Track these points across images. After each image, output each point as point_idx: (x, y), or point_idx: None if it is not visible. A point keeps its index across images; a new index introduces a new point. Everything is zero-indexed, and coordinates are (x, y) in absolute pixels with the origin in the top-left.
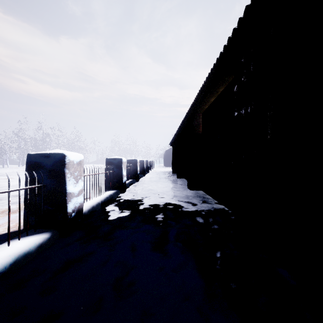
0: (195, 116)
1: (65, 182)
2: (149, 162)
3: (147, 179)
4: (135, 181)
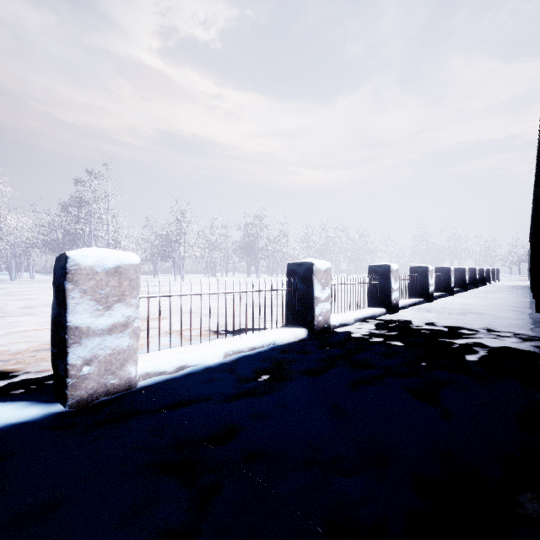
0: None
1: (428, 279)
2: (487, 271)
3: (479, 291)
4: (462, 290)
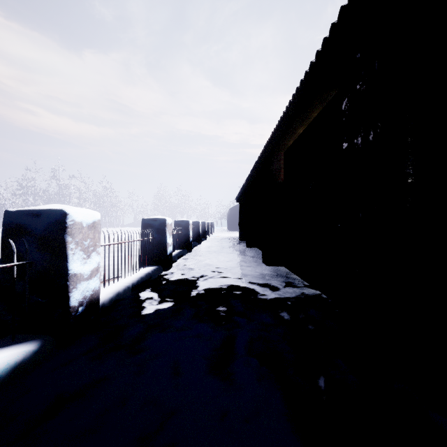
0: (274, 156)
1: (67, 258)
2: (207, 225)
3: (203, 249)
4: (186, 252)
